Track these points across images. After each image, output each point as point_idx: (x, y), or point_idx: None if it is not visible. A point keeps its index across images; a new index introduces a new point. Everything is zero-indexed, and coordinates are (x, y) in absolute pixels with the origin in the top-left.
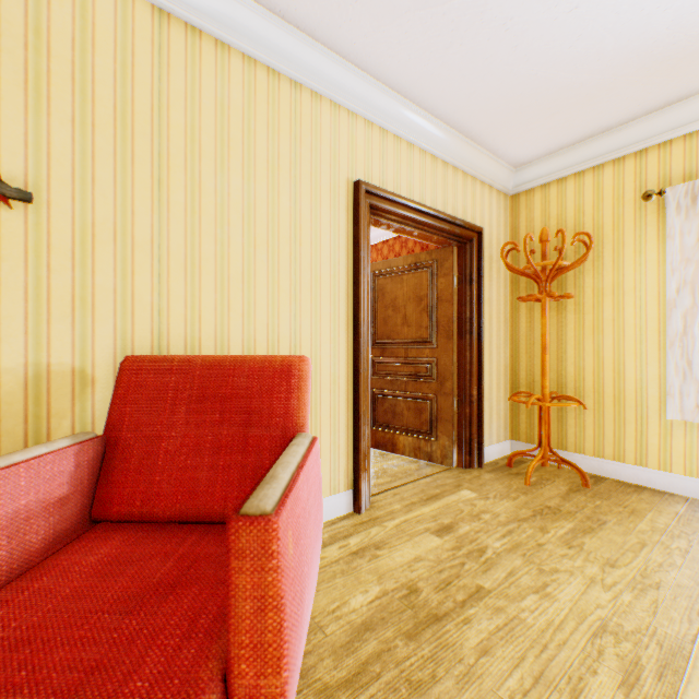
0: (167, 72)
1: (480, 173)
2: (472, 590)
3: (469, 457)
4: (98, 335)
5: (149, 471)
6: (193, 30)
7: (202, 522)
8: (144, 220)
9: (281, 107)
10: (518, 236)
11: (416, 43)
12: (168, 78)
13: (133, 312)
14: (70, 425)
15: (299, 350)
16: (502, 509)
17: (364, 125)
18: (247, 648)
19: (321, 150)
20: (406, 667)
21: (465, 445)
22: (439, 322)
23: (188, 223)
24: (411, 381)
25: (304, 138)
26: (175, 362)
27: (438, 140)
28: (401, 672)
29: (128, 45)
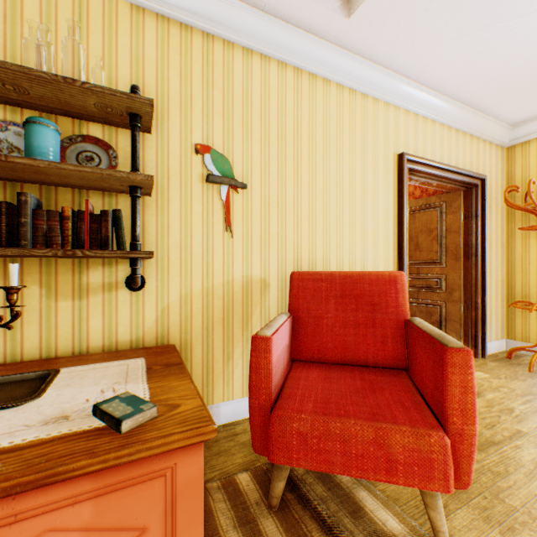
0: (300, 104)
1: (482, 134)
2: (513, 431)
3: (474, 349)
4: (271, 260)
5: (318, 335)
6: (312, 75)
7: (353, 365)
8: (290, 192)
9: (356, 112)
10: (513, 179)
11: (452, 56)
12: (301, 107)
13: (285, 247)
14: (259, 309)
15: (366, 268)
16: (516, 386)
17: (403, 113)
18: (456, 410)
19: (378, 135)
20: (485, 464)
21: (471, 340)
22: (447, 248)
23: (310, 192)
24: (422, 291)
25: (368, 129)
26: (322, 275)
27: (453, 115)
28: (482, 466)
29: (283, 93)
